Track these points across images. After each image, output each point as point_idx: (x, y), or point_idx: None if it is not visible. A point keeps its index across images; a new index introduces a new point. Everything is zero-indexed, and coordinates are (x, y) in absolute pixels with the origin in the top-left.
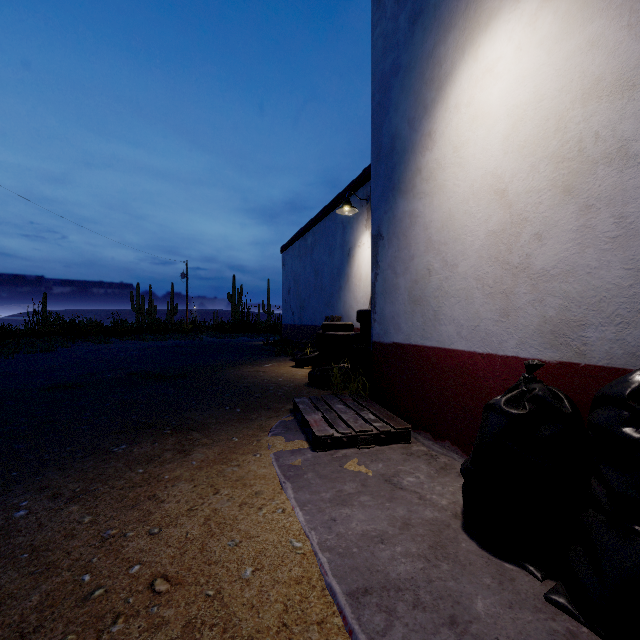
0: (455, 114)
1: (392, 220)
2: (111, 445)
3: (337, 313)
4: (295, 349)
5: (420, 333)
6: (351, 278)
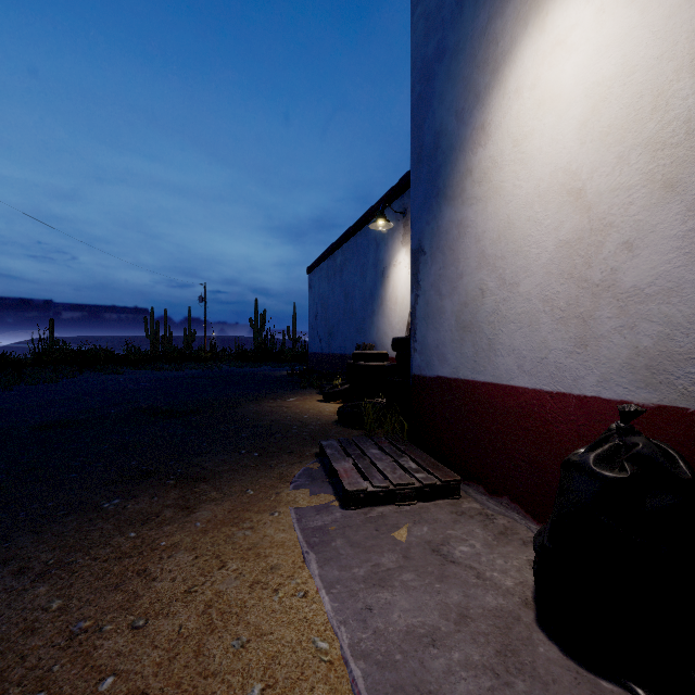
0: (515, 100)
1: (436, 232)
2: (102, 499)
3: (370, 340)
4: (323, 381)
5: (471, 366)
6: (385, 301)
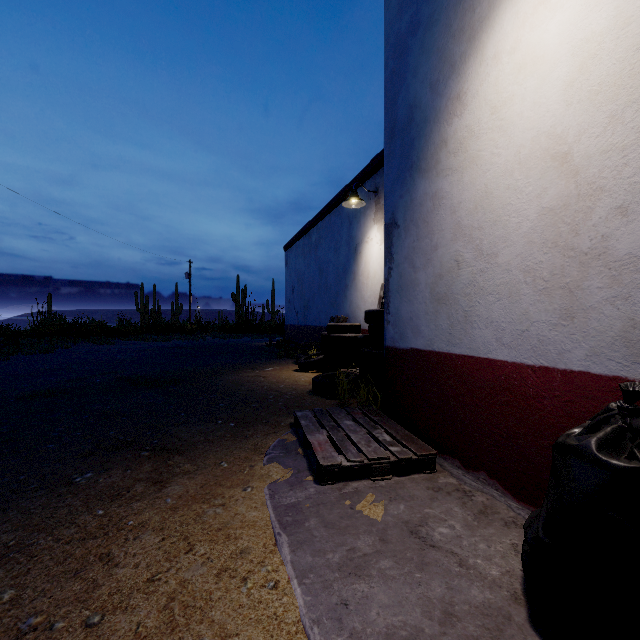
0: (493, 66)
1: (410, 205)
2: (74, 472)
3: (343, 313)
4: (298, 351)
5: (446, 338)
6: (358, 276)
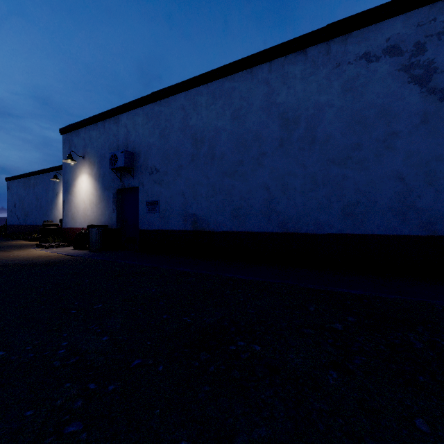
0: (79, 184)
1: (68, 199)
2: None
3: (51, 219)
4: (26, 236)
5: (73, 225)
6: (58, 205)
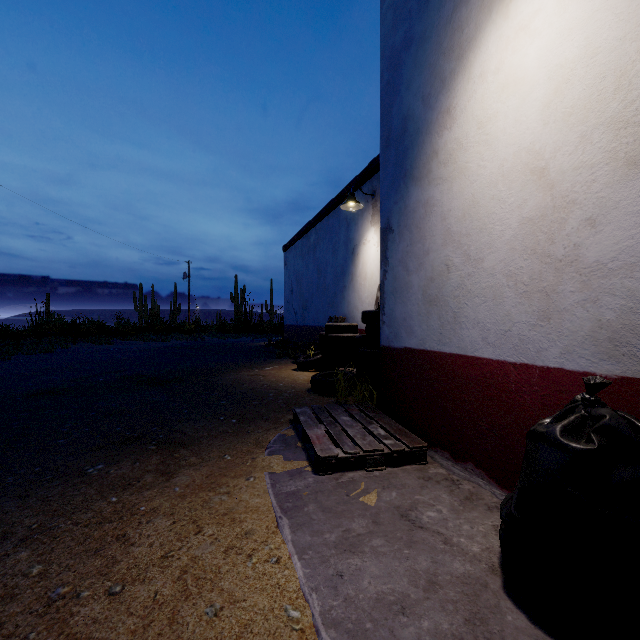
0: (480, 84)
1: (403, 211)
2: (86, 465)
3: (341, 314)
4: (297, 351)
5: (437, 337)
6: (356, 277)
